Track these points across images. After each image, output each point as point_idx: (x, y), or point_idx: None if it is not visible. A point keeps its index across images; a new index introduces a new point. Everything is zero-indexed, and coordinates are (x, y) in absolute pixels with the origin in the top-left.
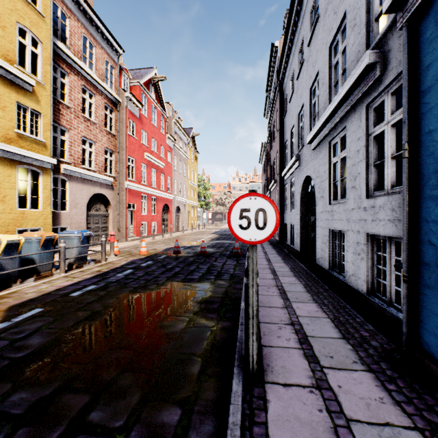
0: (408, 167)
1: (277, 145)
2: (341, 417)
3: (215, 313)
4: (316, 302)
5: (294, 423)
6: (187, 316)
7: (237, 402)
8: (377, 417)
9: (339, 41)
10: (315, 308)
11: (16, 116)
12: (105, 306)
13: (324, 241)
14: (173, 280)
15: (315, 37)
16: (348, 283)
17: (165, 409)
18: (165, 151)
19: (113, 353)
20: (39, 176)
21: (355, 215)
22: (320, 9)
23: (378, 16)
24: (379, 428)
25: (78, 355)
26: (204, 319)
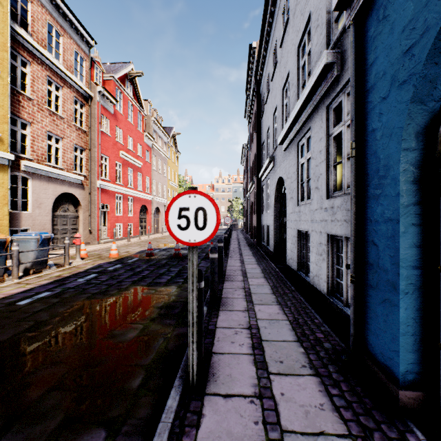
0: (356, 166)
1: (255, 146)
2: (277, 428)
3: (173, 318)
4: (279, 304)
5: (225, 440)
6: (143, 323)
7: (168, 419)
8: (313, 426)
9: (306, 42)
10: (277, 311)
11: None
12: (53, 315)
13: (293, 242)
14: (138, 284)
15: (286, 38)
16: (312, 284)
17: (88, 432)
18: (143, 150)
19: (46, 369)
20: None
21: (318, 216)
22: (290, 10)
23: (337, 17)
24: (313, 439)
25: (3, 373)
26: (160, 326)
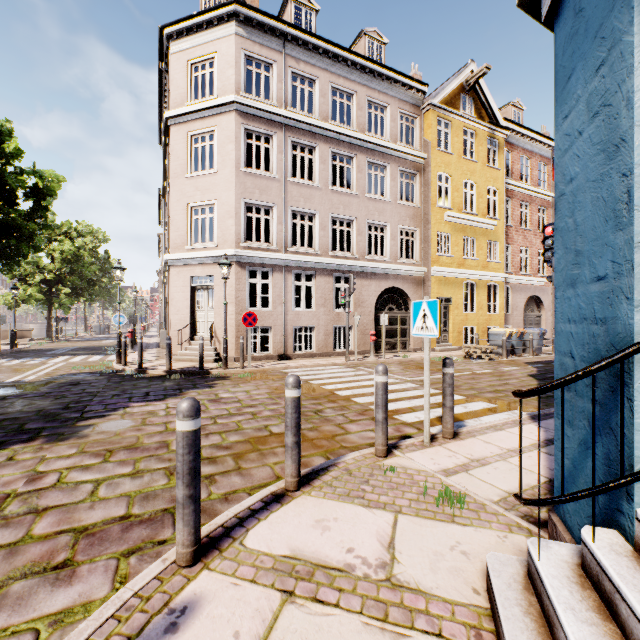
0: None
1: None
2: None
3: None
4: None
5: None
6: None
7: None
8: None
9: None
10: None
11: (486, 251)
12: None
13: None
14: None
15: None
16: None
17: None
18: None
19: None
20: (496, 289)
21: None
22: None
23: None
24: None
25: None
26: None
